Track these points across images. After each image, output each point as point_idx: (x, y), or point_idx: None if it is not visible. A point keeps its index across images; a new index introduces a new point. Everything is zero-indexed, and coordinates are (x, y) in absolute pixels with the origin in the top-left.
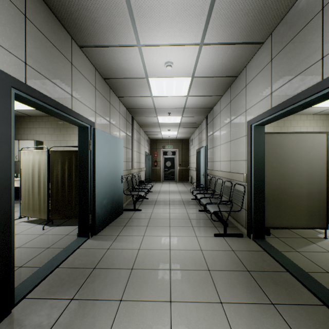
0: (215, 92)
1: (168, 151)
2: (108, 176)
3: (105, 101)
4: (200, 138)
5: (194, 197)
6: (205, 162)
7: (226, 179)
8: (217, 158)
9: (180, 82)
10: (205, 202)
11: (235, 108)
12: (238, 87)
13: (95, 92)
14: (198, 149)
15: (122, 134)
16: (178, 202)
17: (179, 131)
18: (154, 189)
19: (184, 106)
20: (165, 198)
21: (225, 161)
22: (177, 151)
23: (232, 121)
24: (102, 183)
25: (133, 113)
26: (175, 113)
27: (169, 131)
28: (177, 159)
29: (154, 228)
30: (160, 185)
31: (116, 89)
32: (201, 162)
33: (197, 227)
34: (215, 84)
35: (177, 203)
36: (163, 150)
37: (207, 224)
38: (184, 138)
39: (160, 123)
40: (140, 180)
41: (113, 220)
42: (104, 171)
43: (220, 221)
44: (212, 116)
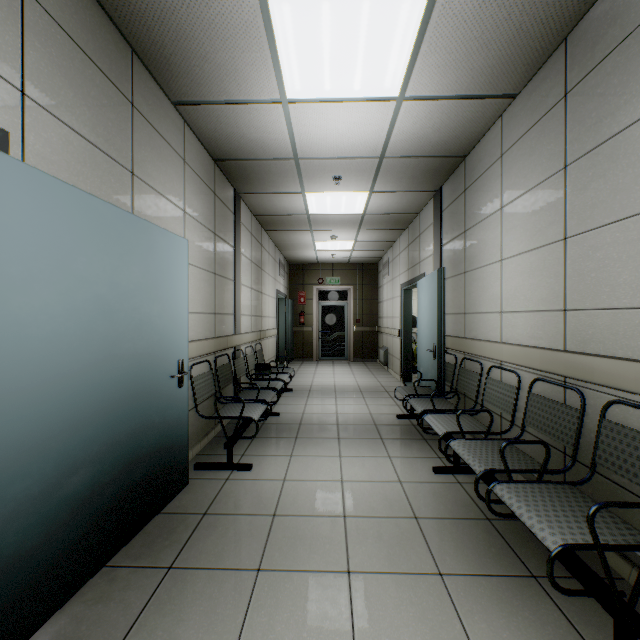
0: (496, 78)
1: (331, 290)
2: (99, 372)
3: (103, 84)
4: (415, 254)
5: (402, 410)
6: (440, 316)
7: (540, 372)
8: (484, 302)
9: (387, 11)
10: (476, 462)
11: (604, 105)
12: (631, 8)
13: (19, 1)
14: (406, 282)
15: (197, 232)
16: (362, 428)
17: (357, 240)
18: (297, 381)
19: (382, 150)
20: (325, 412)
21: (534, 312)
22: (351, 290)
23: (576, 161)
24: (55, 406)
25: (236, 178)
26: (352, 178)
27: (335, 241)
28: (351, 308)
29: (285, 589)
30: (311, 369)
31: (157, 60)
32: (422, 314)
33: (460, 581)
34: (516, 22)
35: (359, 435)
36: (320, 288)
37: (493, 555)
38: (367, 260)
39: (311, 215)
40: (259, 363)
41: (136, 533)
42: (71, 355)
43: (585, 586)
44: (460, 184)
